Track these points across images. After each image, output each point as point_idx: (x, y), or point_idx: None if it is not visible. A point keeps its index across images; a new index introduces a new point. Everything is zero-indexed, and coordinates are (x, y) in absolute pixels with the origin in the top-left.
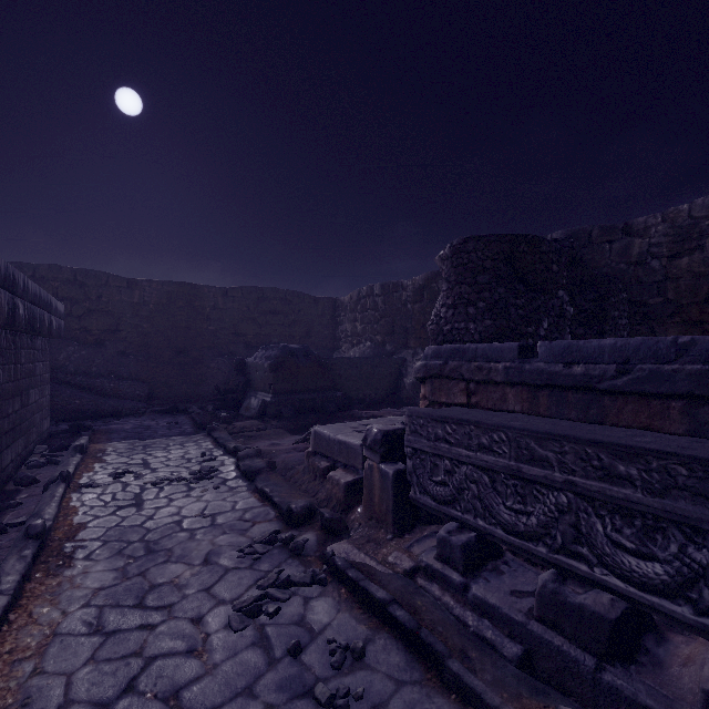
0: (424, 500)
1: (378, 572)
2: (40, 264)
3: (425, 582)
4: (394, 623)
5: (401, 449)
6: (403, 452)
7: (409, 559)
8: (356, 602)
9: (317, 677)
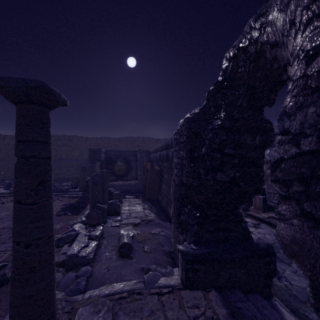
0: (271, 204)
1: (260, 216)
2: (135, 136)
3: (272, 219)
4: (265, 222)
5: (264, 192)
6: (264, 193)
7: (267, 215)
8: (255, 219)
9: (251, 225)
